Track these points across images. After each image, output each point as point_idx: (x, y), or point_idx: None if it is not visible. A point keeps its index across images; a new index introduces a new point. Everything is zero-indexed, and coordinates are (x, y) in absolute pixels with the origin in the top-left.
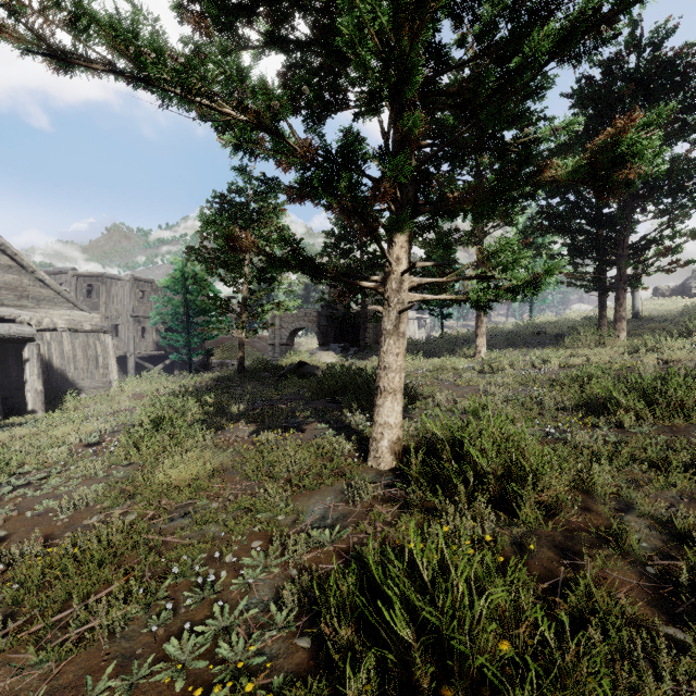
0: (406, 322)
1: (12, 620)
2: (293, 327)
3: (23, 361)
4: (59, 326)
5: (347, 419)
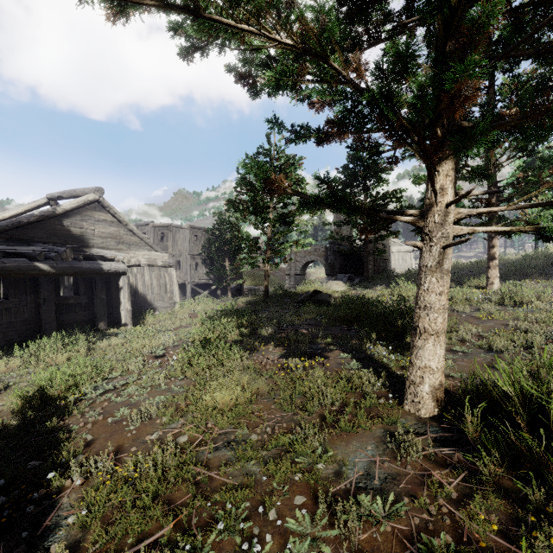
0: (450, 258)
1: (79, 549)
2: (305, 261)
3: (119, 288)
4: (142, 263)
5: (368, 349)
